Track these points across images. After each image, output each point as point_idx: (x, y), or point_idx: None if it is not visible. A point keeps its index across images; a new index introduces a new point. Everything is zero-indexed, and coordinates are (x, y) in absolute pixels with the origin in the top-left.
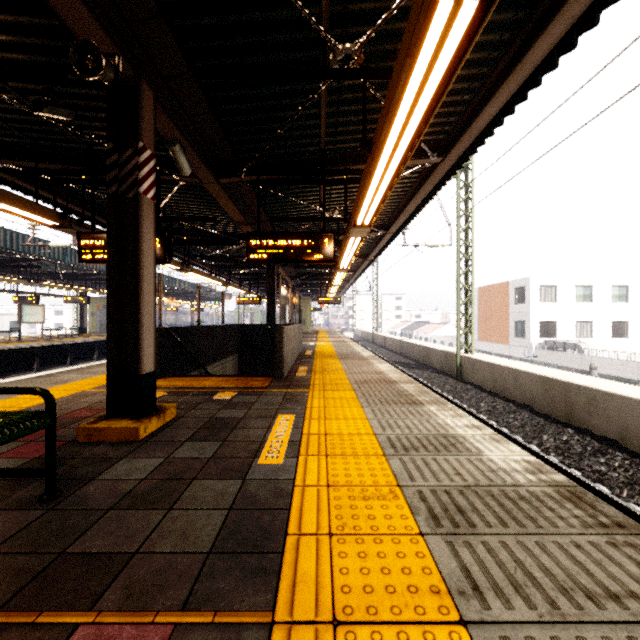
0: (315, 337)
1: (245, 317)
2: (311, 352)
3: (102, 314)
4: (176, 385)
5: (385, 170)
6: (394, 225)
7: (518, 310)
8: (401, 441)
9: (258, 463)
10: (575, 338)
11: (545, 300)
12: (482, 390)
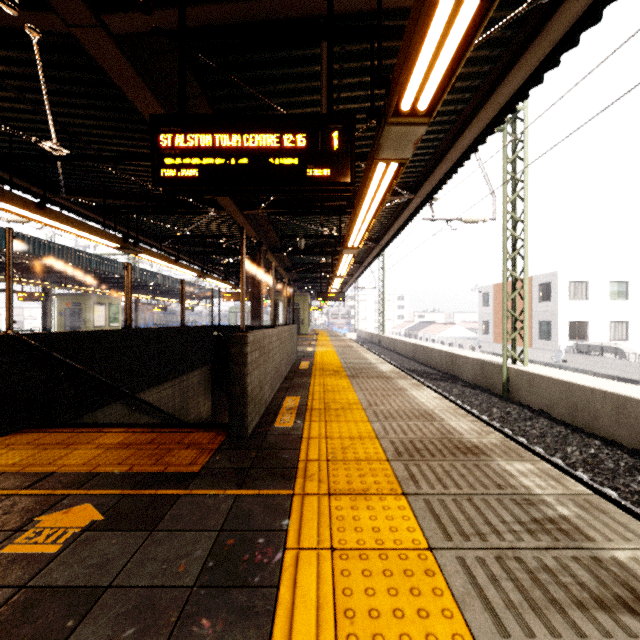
0: (314, 340)
1: None
2: (308, 364)
3: (72, 313)
4: None
5: None
6: (429, 181)
7: (543, 309)
8: None
9: None
10: (609, 340)
11: (575, 297)
12: (552, 420)
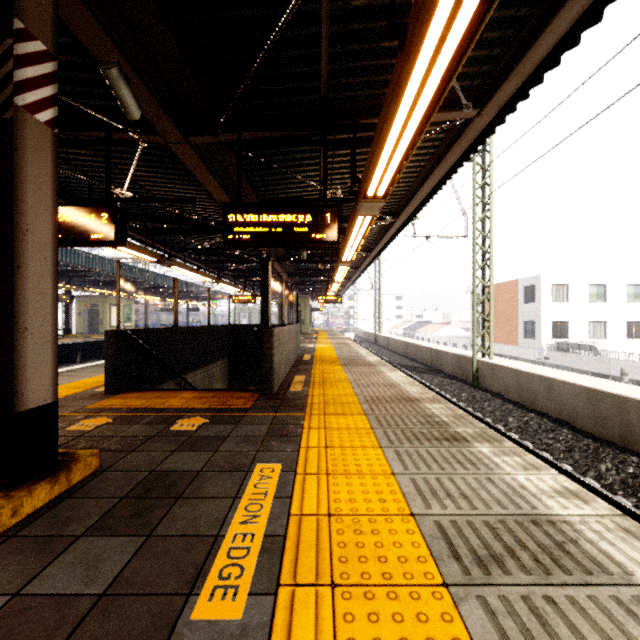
0: (315, 338)
1: (243, 317)
2: (310, 356)
3: (90, 314)
4: (131, 405)
5: (419, 91)
6: (405, 210)
7: (528, 310)
8: (464, 535)
9: (191, 617)
10: (588, 339)
11: (556, 299)
12: (506, 400)
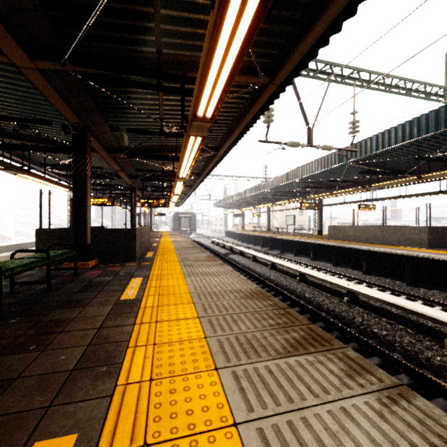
0: None
1: None
2: None
3: None
4: None
5: None
6: None
7: None
8: None
9: None
10: None
11: None
12: None
